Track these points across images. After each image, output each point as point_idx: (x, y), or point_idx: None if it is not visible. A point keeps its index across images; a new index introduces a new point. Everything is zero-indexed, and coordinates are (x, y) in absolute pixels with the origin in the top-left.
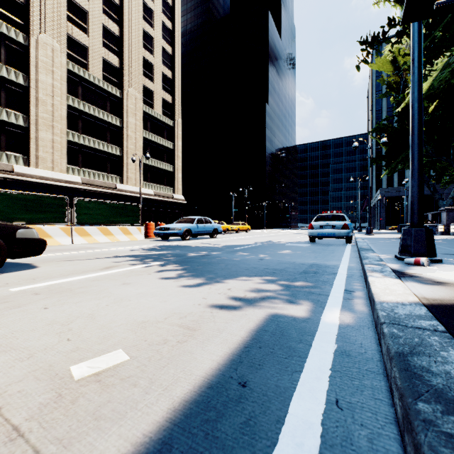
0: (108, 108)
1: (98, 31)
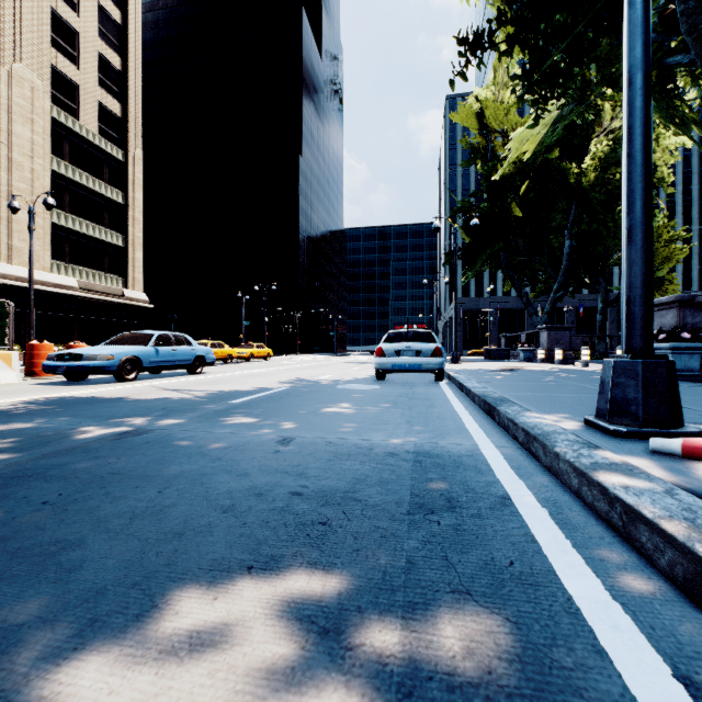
0: None
1: None
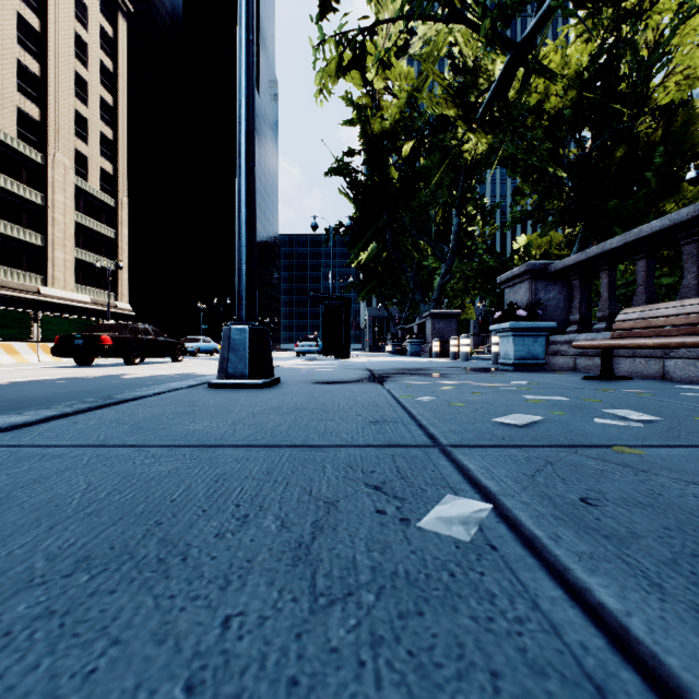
0: (23, 177)
1: (10, 68)
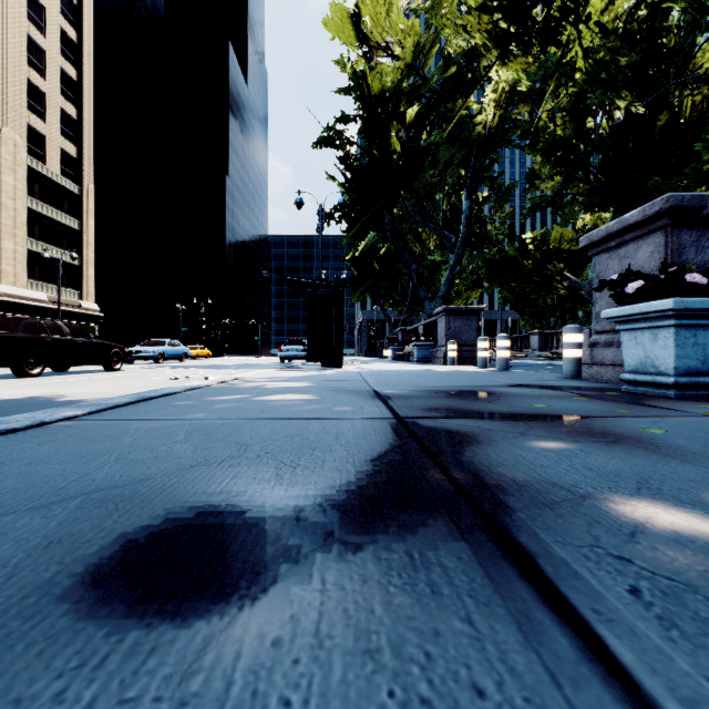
0: None
1: None
